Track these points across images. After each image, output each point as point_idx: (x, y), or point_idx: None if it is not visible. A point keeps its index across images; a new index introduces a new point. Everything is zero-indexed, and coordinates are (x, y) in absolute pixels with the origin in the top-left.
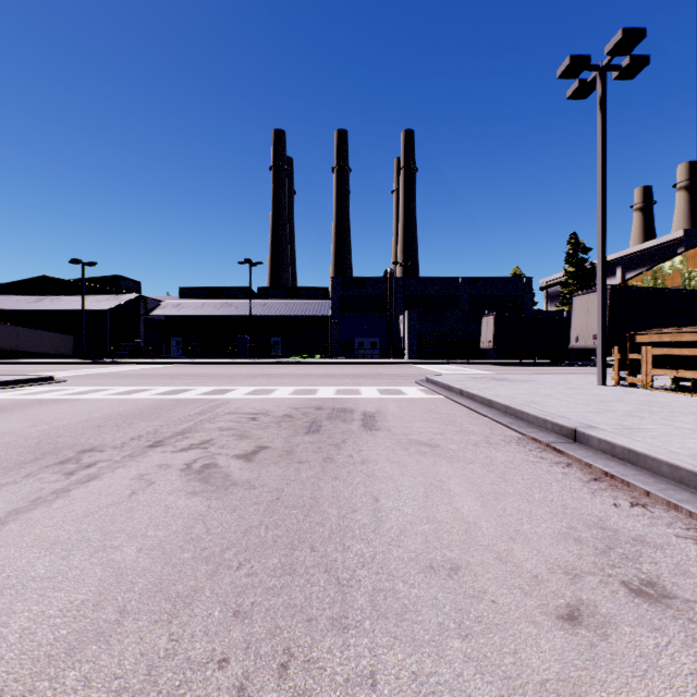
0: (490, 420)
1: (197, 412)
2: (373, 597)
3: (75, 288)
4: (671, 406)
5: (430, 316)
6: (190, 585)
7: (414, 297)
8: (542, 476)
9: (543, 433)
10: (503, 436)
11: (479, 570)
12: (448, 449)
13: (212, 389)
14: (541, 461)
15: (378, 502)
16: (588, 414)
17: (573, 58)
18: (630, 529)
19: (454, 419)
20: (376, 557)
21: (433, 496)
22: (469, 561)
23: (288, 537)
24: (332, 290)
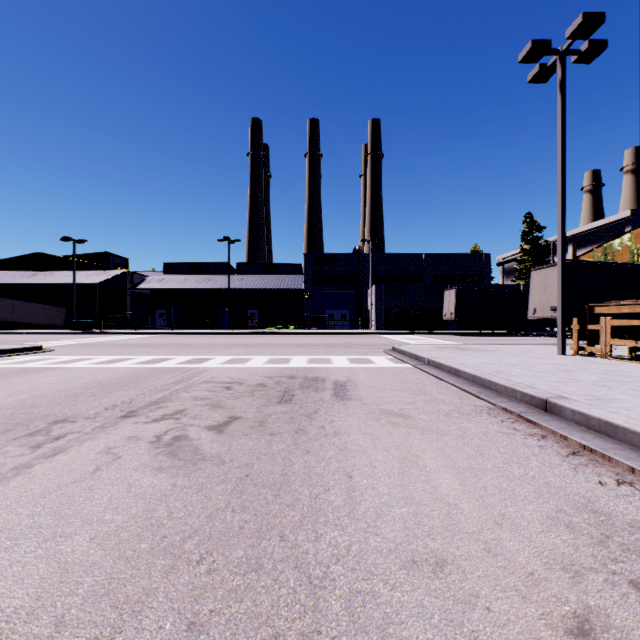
0: (458, 390)
1: (174, 381)
2: (349, 603)
3: (67, 263)
4: (634, 376)
5: (396, 290)
6: (141, 586)
7: (381, 272)
8: (519, 449)
9: (513, 403)
10: (473, 405)
11: (467, 565)
12: (420, 419)
13: (191, 358)
14: (515, 432)
15: (352, 480)
16: (556, 384)
17: (534, 42)
18: (623, 513)
19: (423, 388)
20: (351, 548)
21: (409, 472)
22: (455, 553)
23: (255, 522)
24: (305, 265)
